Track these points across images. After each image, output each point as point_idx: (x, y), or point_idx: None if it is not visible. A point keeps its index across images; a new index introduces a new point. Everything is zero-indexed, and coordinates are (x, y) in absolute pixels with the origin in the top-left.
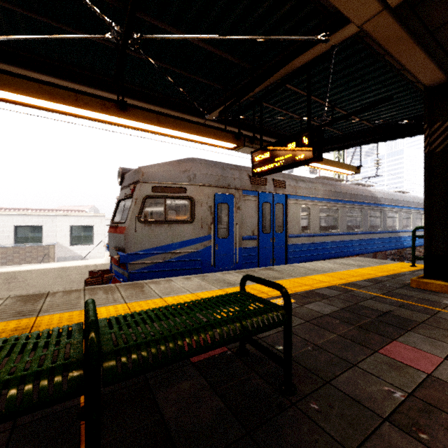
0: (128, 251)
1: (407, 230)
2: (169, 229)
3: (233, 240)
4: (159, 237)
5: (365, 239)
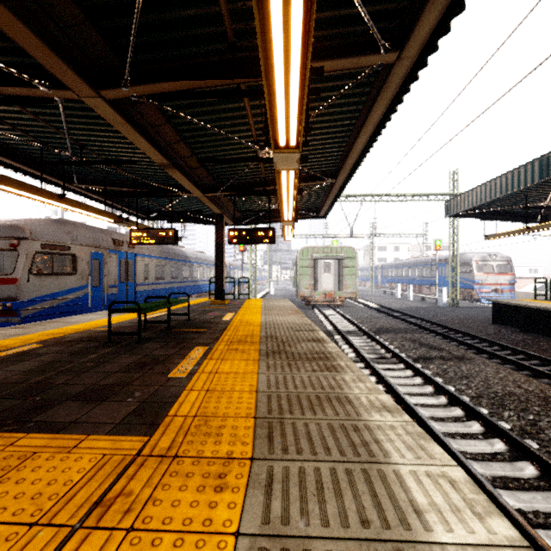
0: (21, 299)
1: (204, 280)
2: (56, 280)
3: (102, 288)
4: (48, 287)
5: (181, 287)
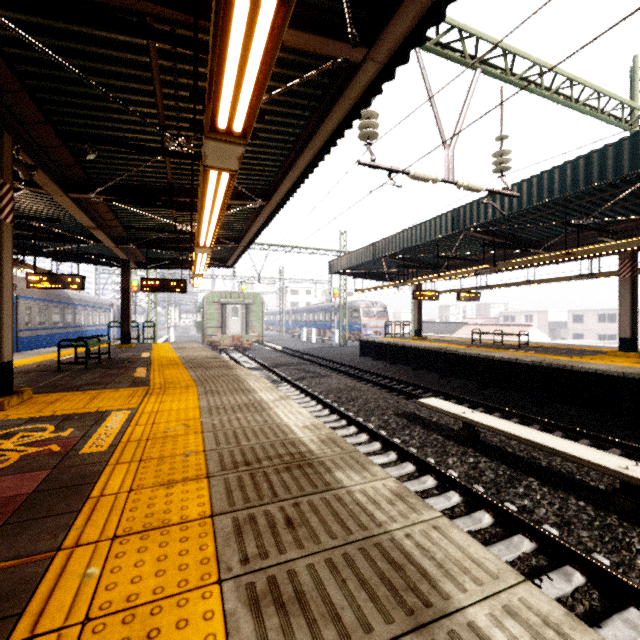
0: None
1: (89, 325)
2: None
3: None
4: None
5: (64, 333)
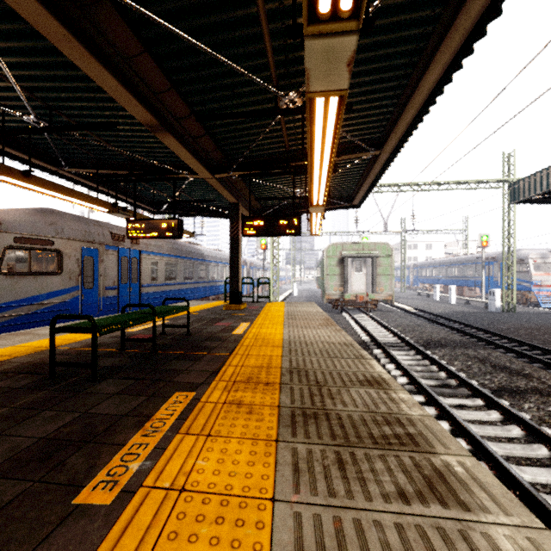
0: None
1: (222, 280)
2: (35, 281)
3: (97, 290)
4: (24, 289)
5: (196, 288)
